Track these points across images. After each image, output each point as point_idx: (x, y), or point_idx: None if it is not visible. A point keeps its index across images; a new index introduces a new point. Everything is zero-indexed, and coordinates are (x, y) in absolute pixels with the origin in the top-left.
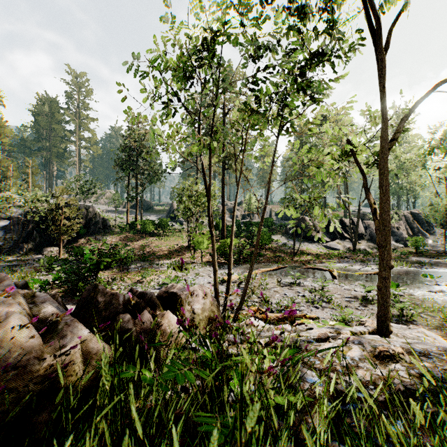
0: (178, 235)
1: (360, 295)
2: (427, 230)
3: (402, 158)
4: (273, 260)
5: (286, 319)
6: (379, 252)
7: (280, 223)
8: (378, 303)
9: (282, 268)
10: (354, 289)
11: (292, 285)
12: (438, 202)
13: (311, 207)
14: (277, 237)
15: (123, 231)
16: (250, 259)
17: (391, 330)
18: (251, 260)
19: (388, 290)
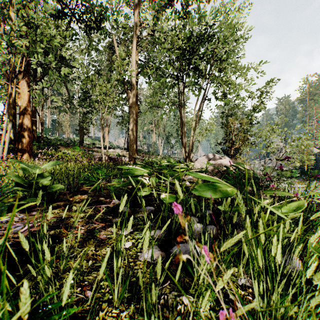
0: None
1: None
2: None
3: None
4: None
5: None
6: None
7: None
8: None
9: None
10: None
11: None
12: None
13: None
14: None
15: None
16: None
17: None
18: None
19: None
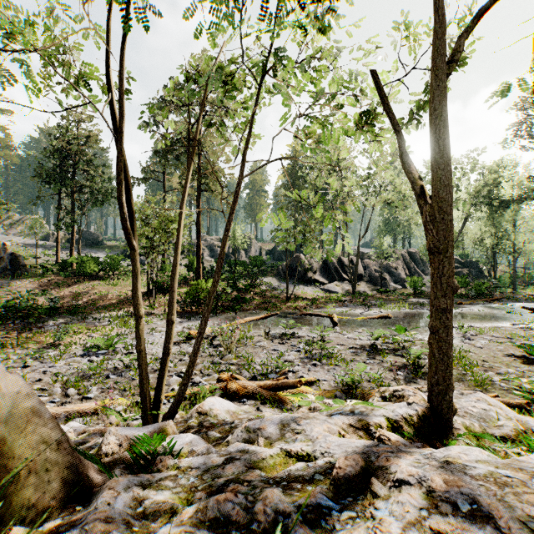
0: None
1: (366, 344)
2: (423, 271)
3: (402, 190)
4: (261, 306)
5: (273, 389)
6: (433, 263)
7: (271, 264)
8: (431, 358)
9: (272, 316)
10: (359, 337)
11: (285, 337)
12: None
13: (307, 240)
14: (268, 279)
15: (47, 273)
16: (232, 306)
17: (455, 407)
18: (232, 307)
19: (451, 334)
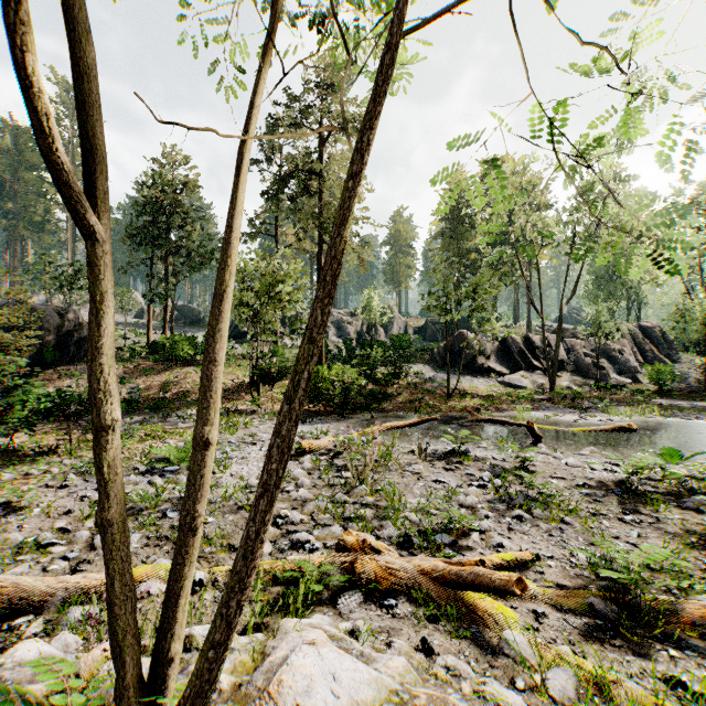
0: (240, 363)
1: (607, 479)
2: (667, 355)
3: (634, 227)
4: (410, 406)
5: (450, 581)
6: None
7: (422, 346)
8: None
9: (428, 421)
10: (589, 465)
11: (453, 457)
12: (695, 304)
13: (479, 307)
14: (417, 367)
15: (135, 357)
16: (366, 404)
17: None
18: (367, 406)
19: None
